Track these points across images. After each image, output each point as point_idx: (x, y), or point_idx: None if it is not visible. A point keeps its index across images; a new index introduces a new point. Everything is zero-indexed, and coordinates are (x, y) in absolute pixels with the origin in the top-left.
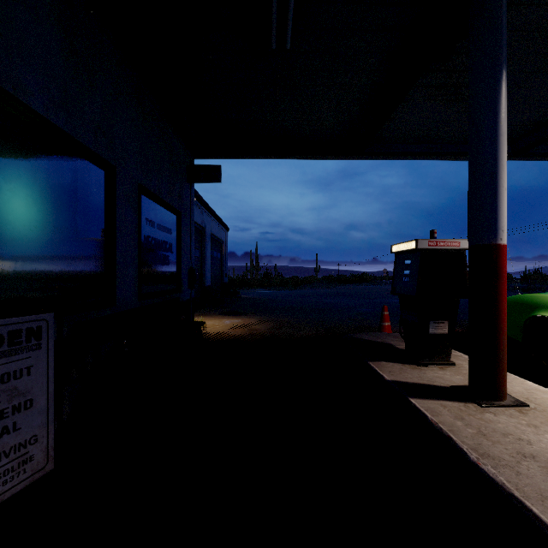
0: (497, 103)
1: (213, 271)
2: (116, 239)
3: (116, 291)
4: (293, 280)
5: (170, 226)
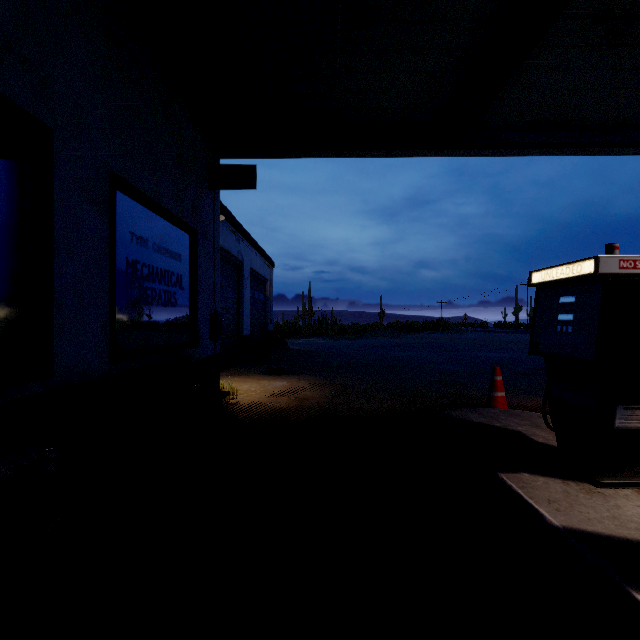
0: None
1: (254, 316)
2: (53, 258)
3: (53, 351)
4: (353, 327)
5: (179, 249)
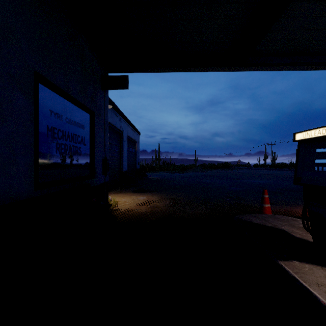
0: None
1: (129, 161)
2: None
3: None
4: (181, 166)
5: (83, 122)
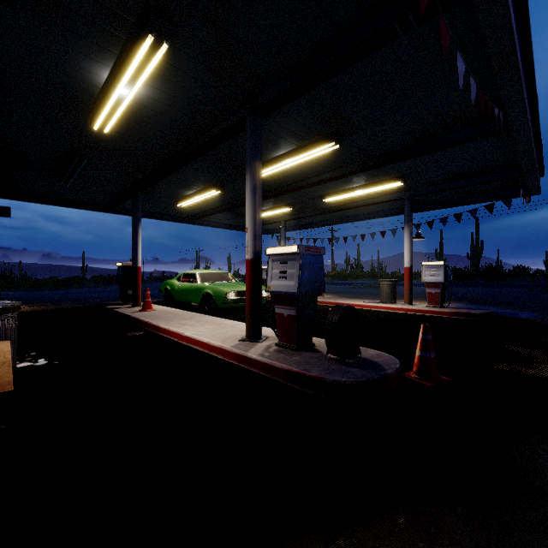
0: (137, 230)
1: None
2: None
3: None
4: (53, 280)
5: None
